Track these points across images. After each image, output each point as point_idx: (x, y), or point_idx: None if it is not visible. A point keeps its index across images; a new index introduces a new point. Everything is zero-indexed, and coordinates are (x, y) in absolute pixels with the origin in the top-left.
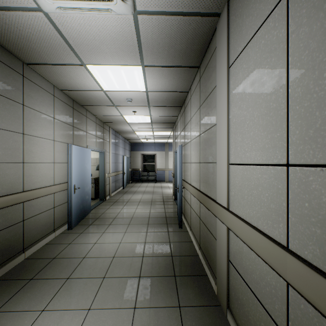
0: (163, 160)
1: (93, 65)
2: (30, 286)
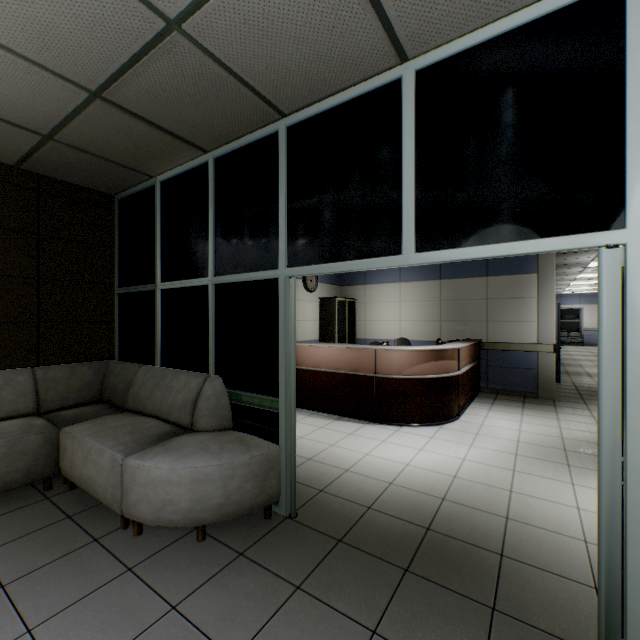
0: (593, 316)
1: (583, 274)
2: (565, 365)
